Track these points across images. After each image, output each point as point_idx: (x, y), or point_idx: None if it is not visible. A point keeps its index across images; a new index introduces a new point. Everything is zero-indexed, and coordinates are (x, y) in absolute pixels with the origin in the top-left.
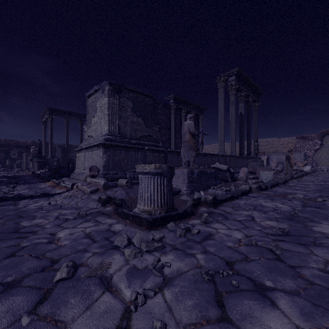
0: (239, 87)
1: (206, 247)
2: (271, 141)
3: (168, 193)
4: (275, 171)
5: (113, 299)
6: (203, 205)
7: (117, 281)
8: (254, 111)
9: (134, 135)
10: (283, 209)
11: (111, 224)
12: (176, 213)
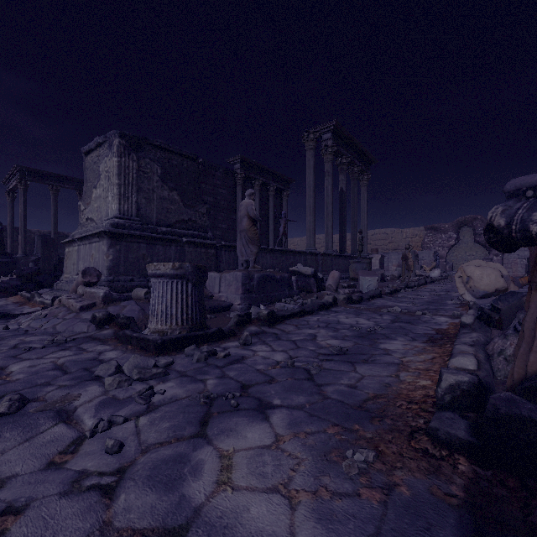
0: (339, 150)
1: (227, 371)
2: (390, 232)
3: (194, 305)
4: (391, 278)
5: (67, 429)
6: (255, 324)
7: (81, 413)
8: (362, 187)
9: (165, 219)
10: (362, 326)
11: (102, 352)
12: (204, 332)
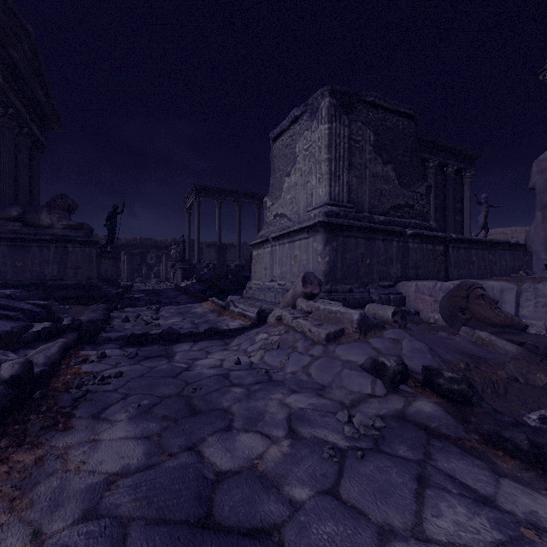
0: None
1: None
2: None
3: None
4: None
5: None
6: None
7: None
8: None
9: (378, 205)
10: None
11: None
12: None
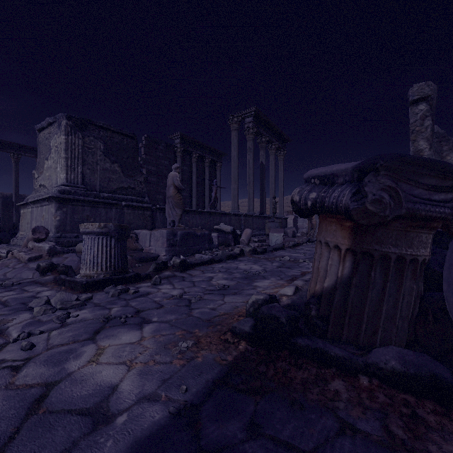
0: (259, 131)
1: (131, 302)
2: None
3: (117, 255)
4: (301, 234)
5: None
6: (170, 270)
7: (11, 330)
8: (279, 161)
9: (107, 186)
10: (252, 271)
11: (40, 291)
12: (123, 276)
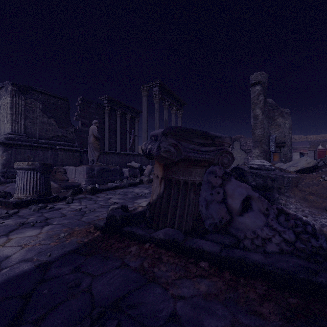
0: (163, 97)
1: (45, 214)
2: None
3: (41, 184)
4: None
5: None
6: (83, 193)
7: None
8: (179, 118)
9: (45, 135)
10: (141, 193)
11: None
12: (45, 197)
